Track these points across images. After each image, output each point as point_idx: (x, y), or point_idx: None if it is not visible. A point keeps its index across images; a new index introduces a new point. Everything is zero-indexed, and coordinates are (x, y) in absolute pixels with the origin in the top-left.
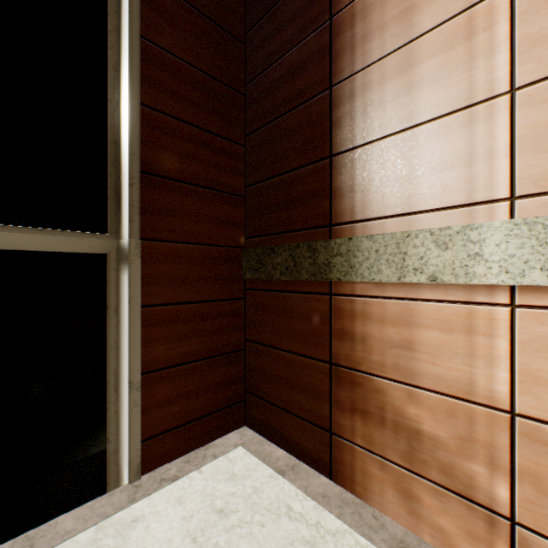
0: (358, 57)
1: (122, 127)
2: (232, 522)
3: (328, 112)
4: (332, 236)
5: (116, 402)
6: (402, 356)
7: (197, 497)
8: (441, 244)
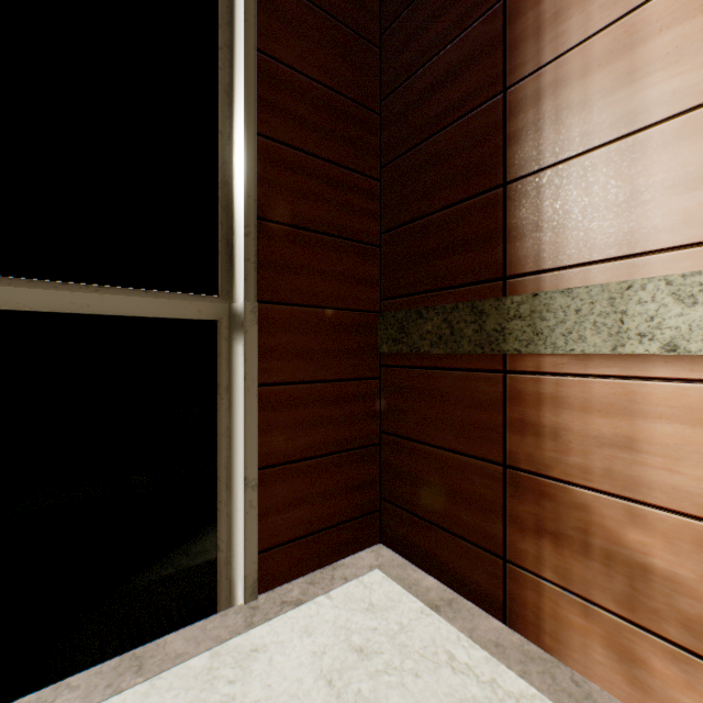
0: (547, 44)
1: (234, 164)
2: (376, 666)
3: (500, 124)
4: (507, 293)
5: (227, 503)
6: (618, 459)
7: (328, 629)
8: (685, 297)
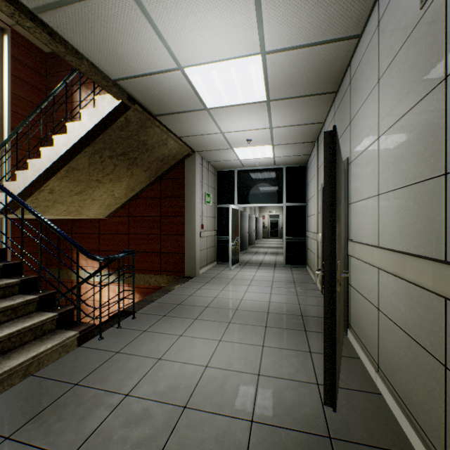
0: (78, 115)
1: (4, 115)
2: None
3: None
4: None
5: (1, 191)
6: None
7: None
8: None
